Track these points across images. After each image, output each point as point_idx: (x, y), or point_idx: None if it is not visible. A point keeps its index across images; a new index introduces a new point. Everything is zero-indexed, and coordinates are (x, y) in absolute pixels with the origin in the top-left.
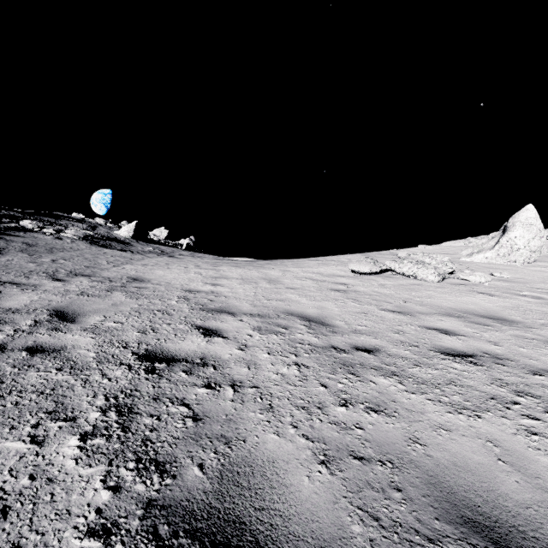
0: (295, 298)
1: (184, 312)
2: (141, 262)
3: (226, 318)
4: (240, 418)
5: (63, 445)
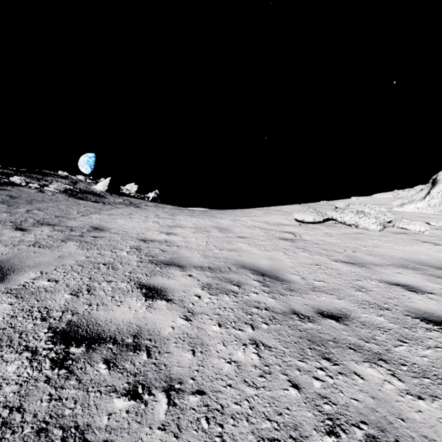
0: (246, 247)
1: (131, 265)
2: (108, 212)
3: (174, 272)
4: None
5: None
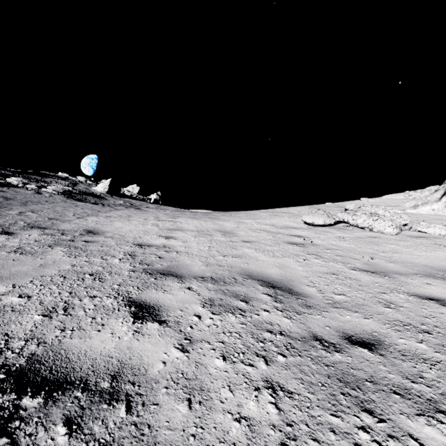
0: (253, 253)
1: (122, 275)
2: (106, 214)
3: (171, 284)
4: None
5: None
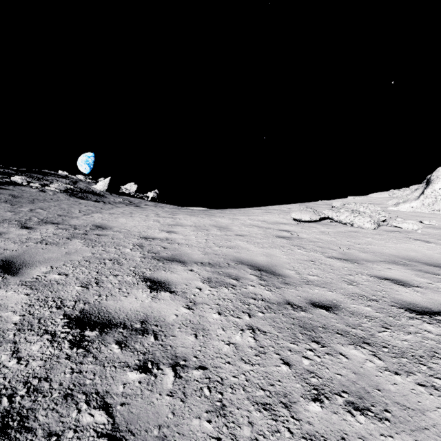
0: (244, 245)
1: (135, 261)
2: (109, 211)
3: (176, 267)
4: (178, 433)
5: None
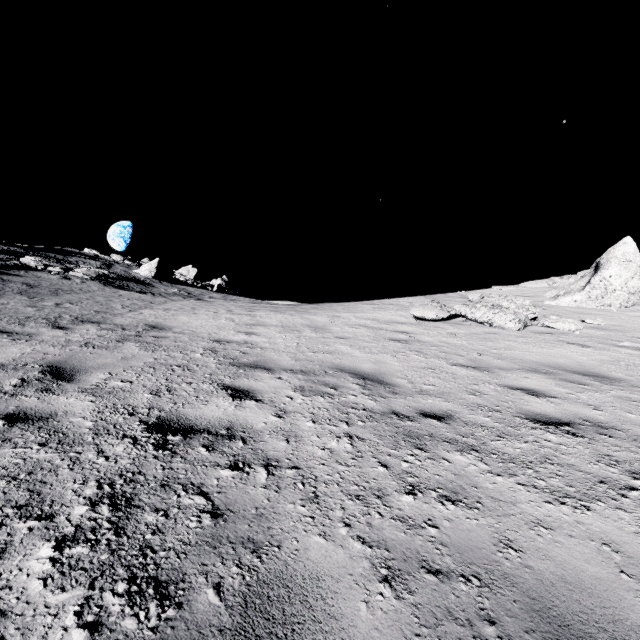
0: (347, 350)
1: (210, 367)
2: (163, 306)
3: (261, 375)
4: (274, 512)
5: (30, 557)
